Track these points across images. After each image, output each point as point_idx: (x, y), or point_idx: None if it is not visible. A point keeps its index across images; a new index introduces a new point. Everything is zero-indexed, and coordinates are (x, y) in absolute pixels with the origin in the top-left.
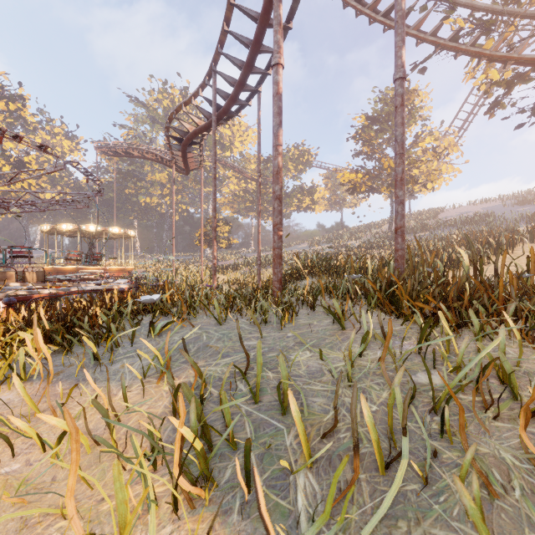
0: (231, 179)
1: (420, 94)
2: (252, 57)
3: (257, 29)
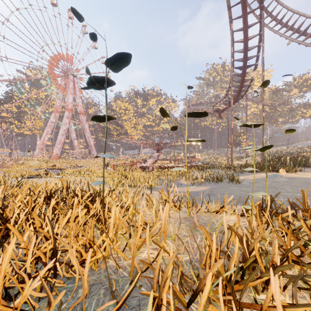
0: (251, 105)
1: None
2: (240, 90)
3: (240, 85)
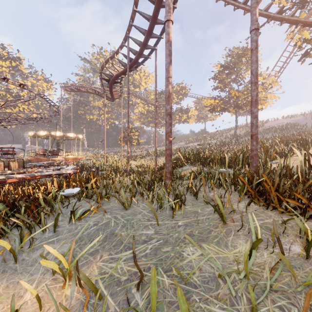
0: (140, 104)
1: None
2: (151, 26)
3: (154, 8)
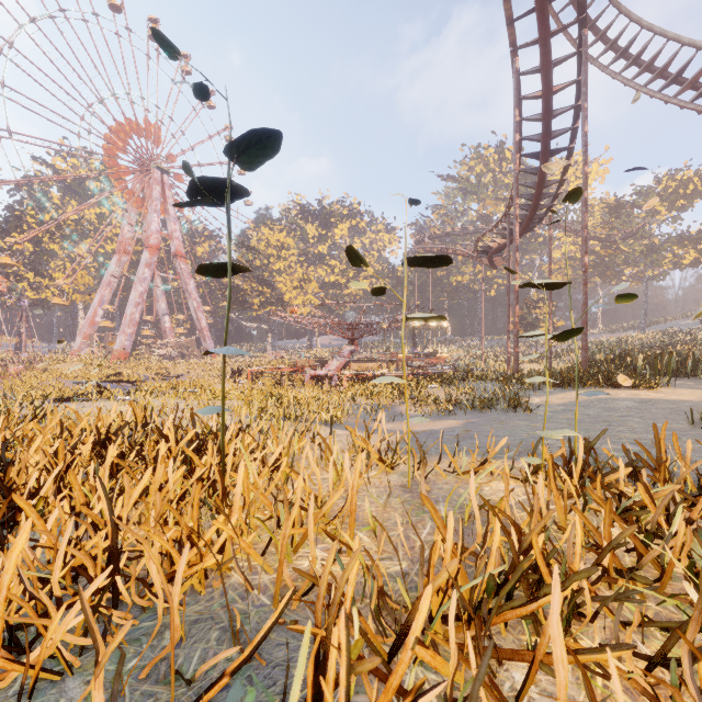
0: (563, 239)
1: None
2: (535, 206)
3: (535, 193)
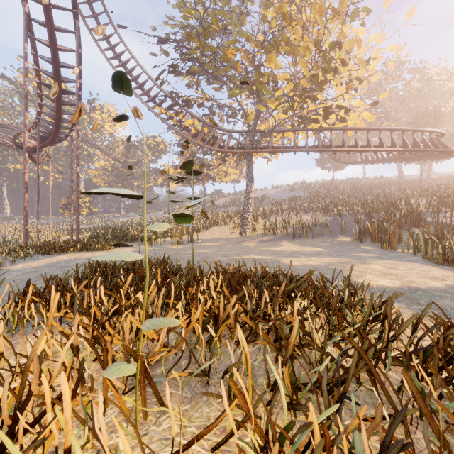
0: (101, 156)
1: None
2: (57, 125)
3: (56, 116)
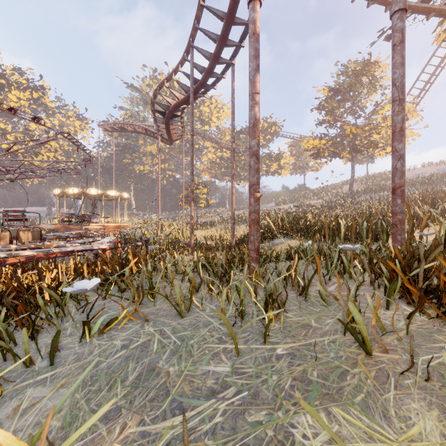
0: (209, 149)
1: (381, 65)
2: (226, 29)
3: (230, 0)
